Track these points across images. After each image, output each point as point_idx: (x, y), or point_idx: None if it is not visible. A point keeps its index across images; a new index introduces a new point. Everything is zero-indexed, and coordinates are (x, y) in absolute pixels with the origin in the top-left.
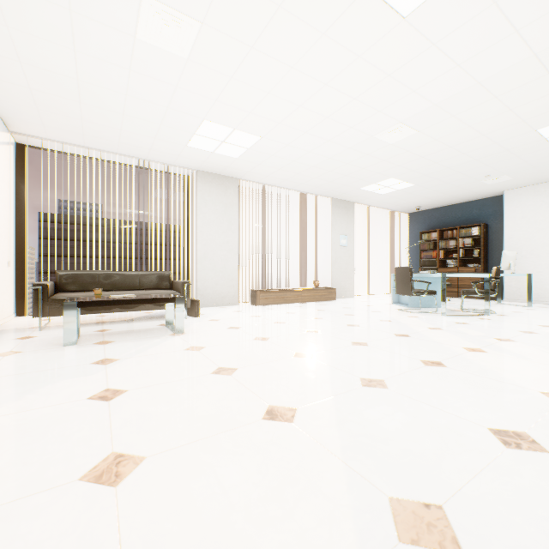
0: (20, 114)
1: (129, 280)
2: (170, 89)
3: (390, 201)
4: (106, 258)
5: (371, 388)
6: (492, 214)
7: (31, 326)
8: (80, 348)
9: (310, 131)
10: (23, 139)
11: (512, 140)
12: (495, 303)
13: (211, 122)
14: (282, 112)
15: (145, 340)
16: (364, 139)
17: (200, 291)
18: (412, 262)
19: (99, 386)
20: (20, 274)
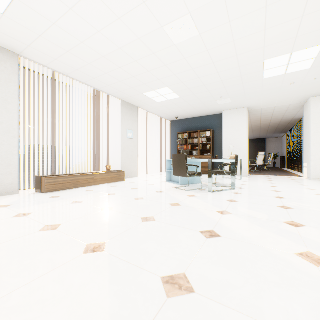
0: None
1: None
2: None
3: (162, 109)
4: None
5: None
6: (216, 124)
7: None
8: None
9: None
10: None
11: (248, 66)
12: (221, 177)
13: None
14: None
15: None
16: (154, 29)
17: None
18: (172, 152)
19: None
20: None
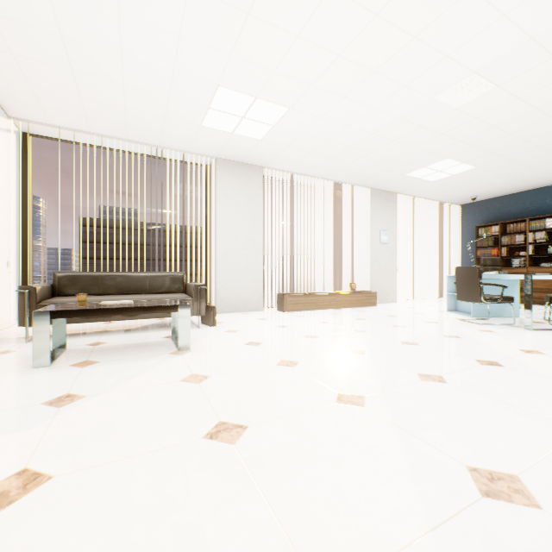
0: (13, 93)
1: (136, 283)
2: (172, 41)
3: (441, 189)
4: (140, 260)
5: (503, 503)
6: None
7: (23, 335)
8: (49, 373)
9: (349, 95)
10: (26, 126)
11: None
12: None
13: (227, 89)
14: (315, 68)
15: (137, 360)
16: (419, 103)
17: (219, 294)
18: (464, 261)
19: (16, 461)
20: (24, 276)
